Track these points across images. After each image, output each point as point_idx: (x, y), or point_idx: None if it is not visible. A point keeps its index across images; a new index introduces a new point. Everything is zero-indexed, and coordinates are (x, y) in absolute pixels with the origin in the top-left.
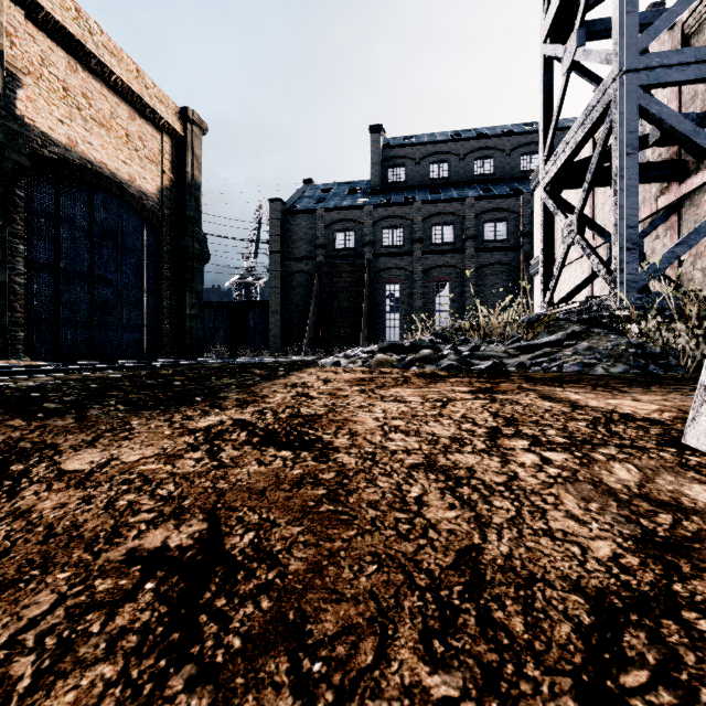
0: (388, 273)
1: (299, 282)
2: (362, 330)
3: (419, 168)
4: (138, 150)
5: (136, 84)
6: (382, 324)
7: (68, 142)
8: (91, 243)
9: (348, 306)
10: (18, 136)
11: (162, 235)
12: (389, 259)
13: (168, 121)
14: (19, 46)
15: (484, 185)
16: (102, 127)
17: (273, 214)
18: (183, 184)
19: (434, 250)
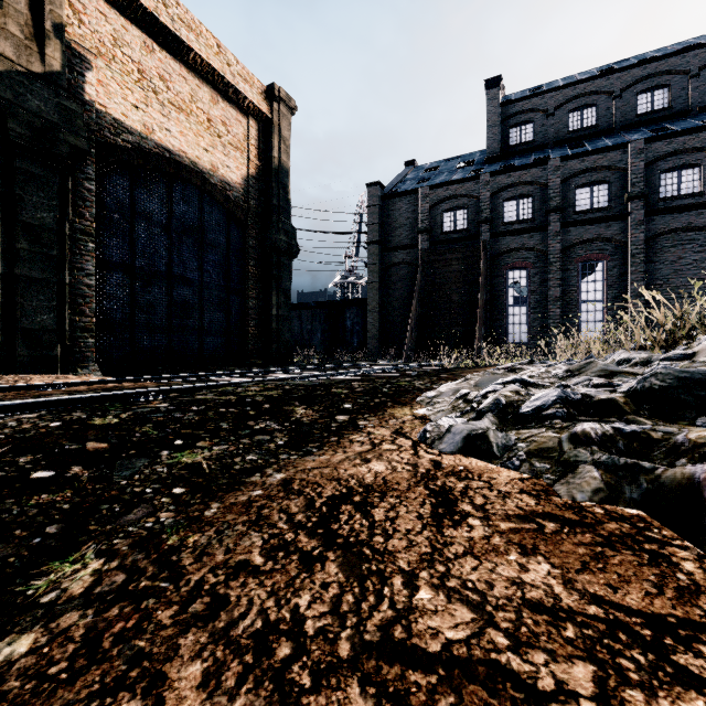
0: (512, 255)
1: (399, 275)
2: (477, 329)
3: (553, 120)
4: (221, 136)
5: (216, 61)
6: (503, 321)
7: (144, 130)
8: (169, 239)
9: (458, 299)
10: (76, 116)
11: (248, 229)
12: (513, 238)
13: (252, 101)
14: (88, 25)
15: (655, 125)
16: (181, 112)
17: (370, 200)
18: (270, 171)
19: (578, 221)
